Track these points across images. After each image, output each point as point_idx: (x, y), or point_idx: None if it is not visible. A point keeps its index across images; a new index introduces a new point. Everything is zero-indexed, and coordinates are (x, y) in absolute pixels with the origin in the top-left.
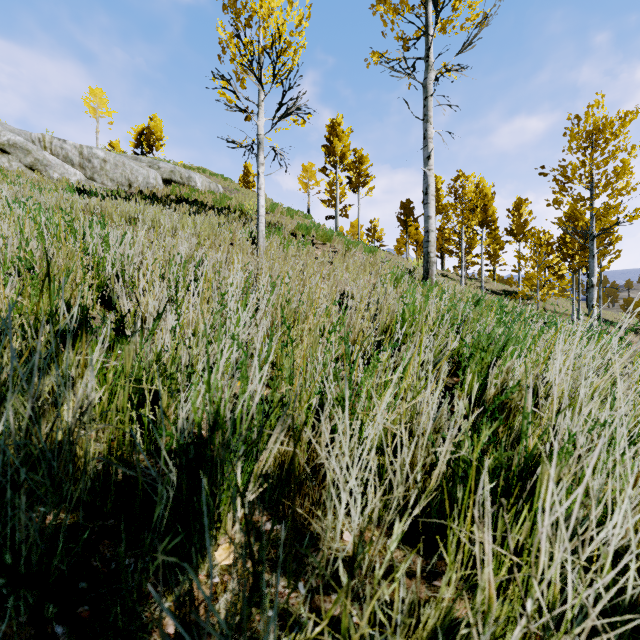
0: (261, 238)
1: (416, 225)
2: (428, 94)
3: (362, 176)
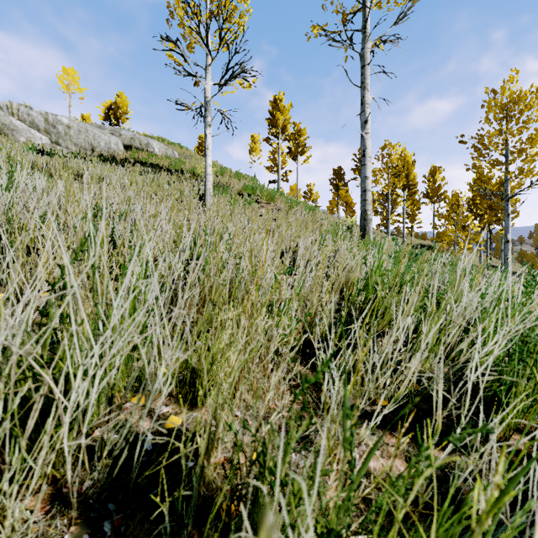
0: (208, 196)
1: (346, 189)
2: (365, 63)
3: (300, 146)
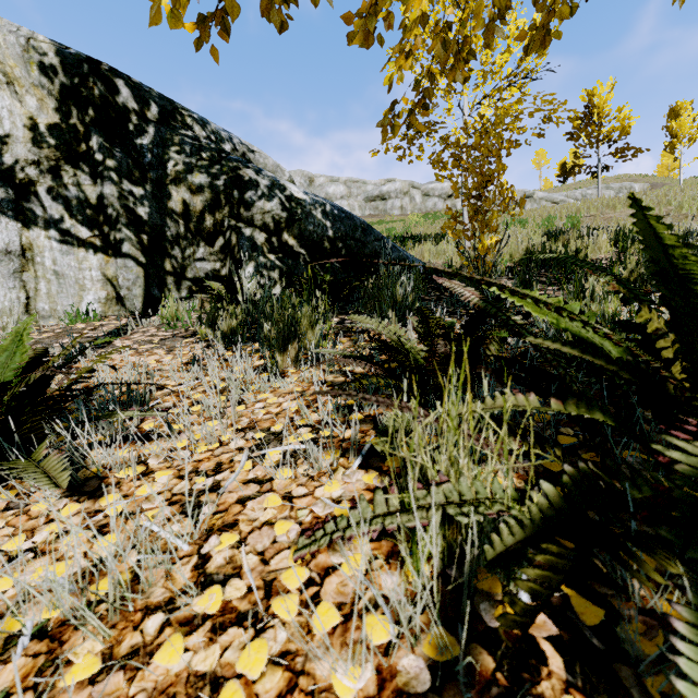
0: None
1: None
2: None
3: None
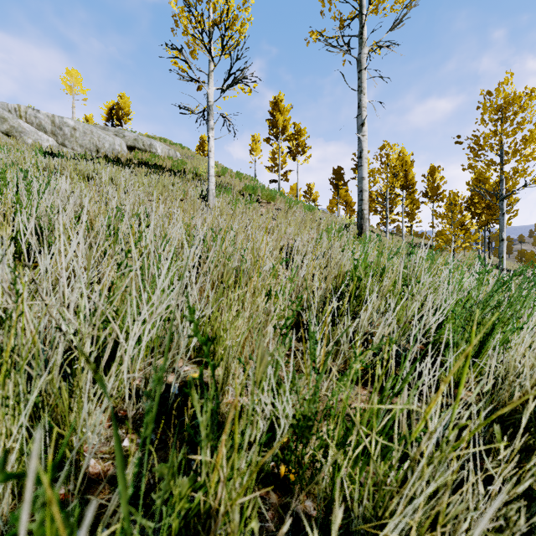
0: (211, 196)
1: (345, 188)
2: (362, 67)
3: (300, 146)
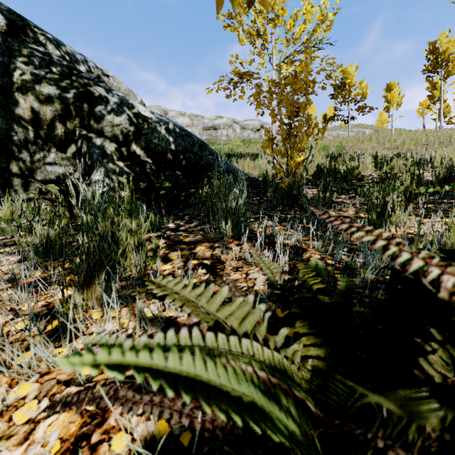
0: None
1: None
2: (440, 97)
3: None
